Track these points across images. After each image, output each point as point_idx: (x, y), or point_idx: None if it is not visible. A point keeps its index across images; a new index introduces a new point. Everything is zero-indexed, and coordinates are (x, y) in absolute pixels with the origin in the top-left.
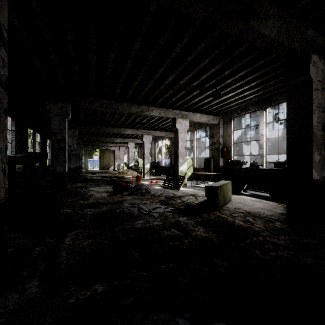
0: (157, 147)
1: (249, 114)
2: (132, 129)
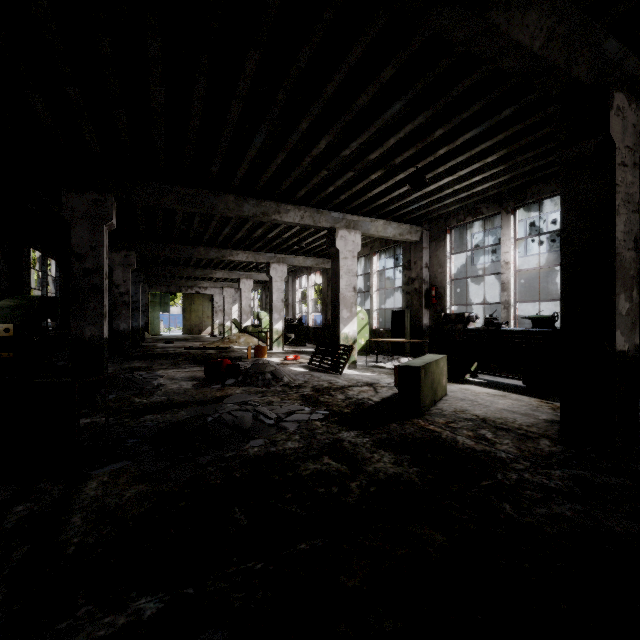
0: (298, 289)
1: (479, 224)
2: (248, 251)
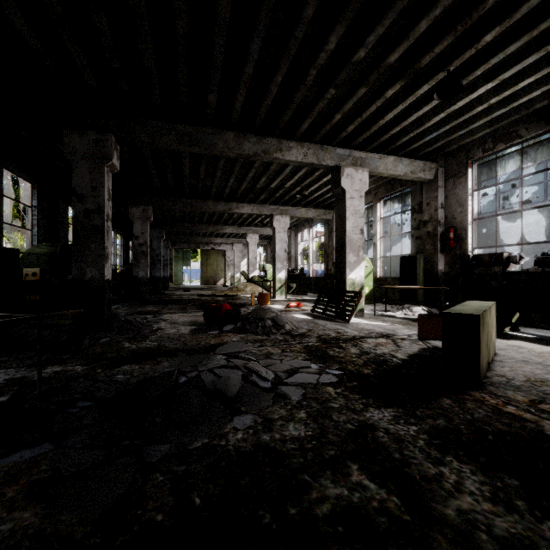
0: (300, 242)
1: (487, 172)
2: (252, 204)
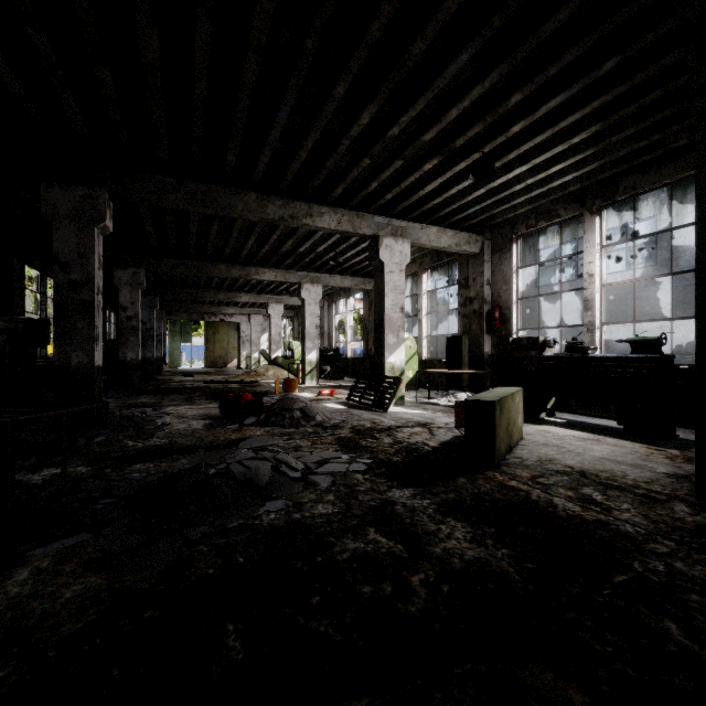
0: (334, 315)
1: (544, 240)
2: (276, 269)
